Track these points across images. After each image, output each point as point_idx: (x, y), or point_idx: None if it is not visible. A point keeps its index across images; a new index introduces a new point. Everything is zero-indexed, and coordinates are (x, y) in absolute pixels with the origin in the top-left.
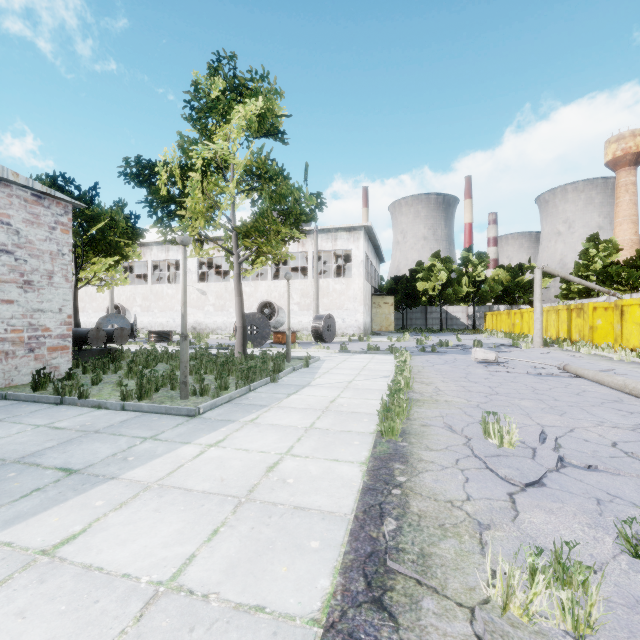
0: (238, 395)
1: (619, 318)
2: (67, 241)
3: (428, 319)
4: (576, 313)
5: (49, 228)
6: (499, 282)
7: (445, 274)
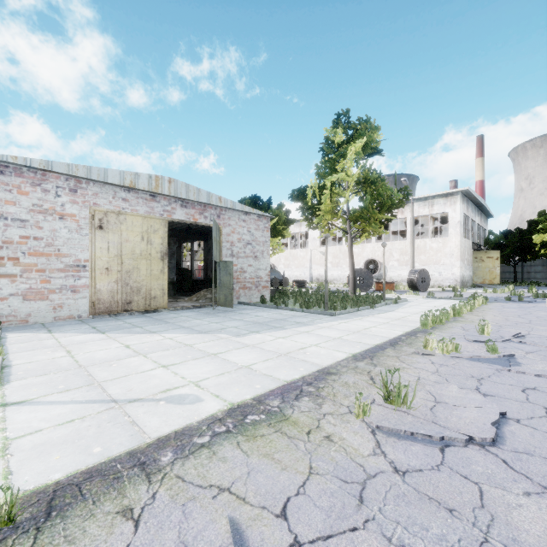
0: (352, 311)
1: None
2: (268, 235)
3: None
4: None
5: (262, 230)
6: None
7: None
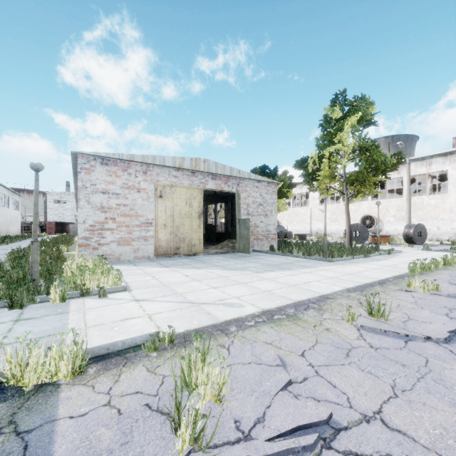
0: (347, 259)
1: None
2: (276, 198)
3: None
4: None
5: (271, 194)
6: None
7: None
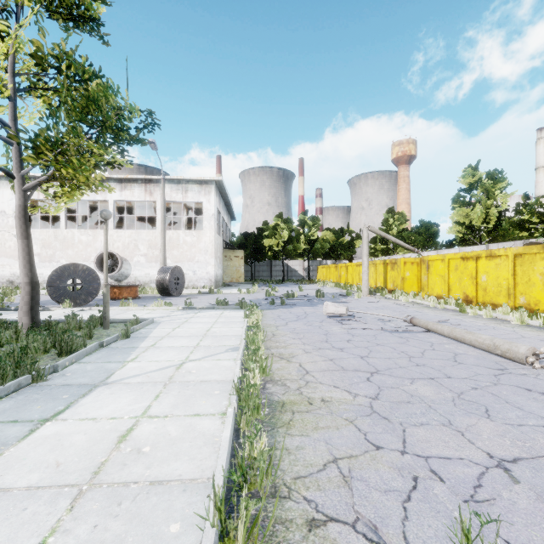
0: None
1: (426, 271)
2: None
3: (273, 271)
4: (391, 267)
5: None
6: (327, 241)
7: (287, 232)
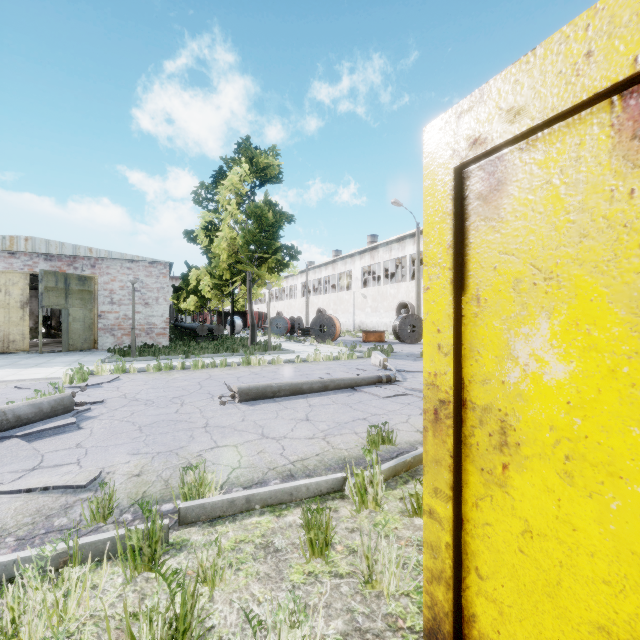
0: (144, 360)
1: None
2: (166, 281)
3: None
4: None
5: (157, 277)
6: None
7: None
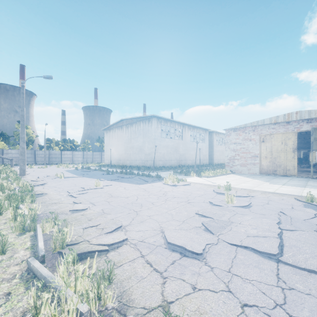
0: None
1: None
2: None
3: None
4: None
5: None
6: None
7: None
